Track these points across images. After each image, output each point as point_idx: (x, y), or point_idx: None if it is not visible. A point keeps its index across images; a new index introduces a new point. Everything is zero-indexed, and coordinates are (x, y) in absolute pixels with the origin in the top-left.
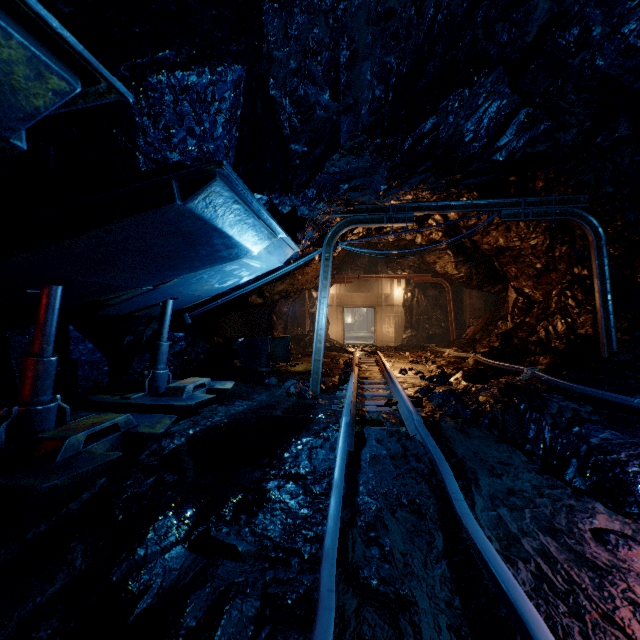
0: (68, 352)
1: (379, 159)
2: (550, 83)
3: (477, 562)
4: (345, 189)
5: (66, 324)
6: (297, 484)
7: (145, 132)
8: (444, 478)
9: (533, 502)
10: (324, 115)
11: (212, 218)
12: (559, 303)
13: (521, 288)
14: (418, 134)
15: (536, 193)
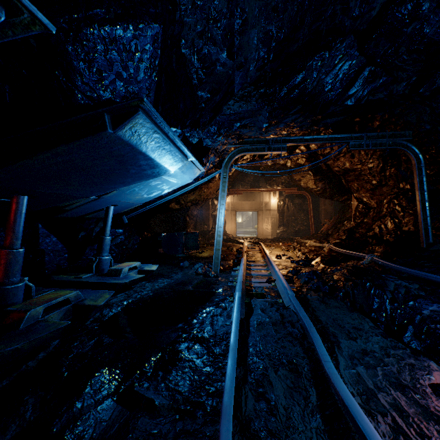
0: (38, 244)
1: (262, 104)
2: (389, 47)
3: (345, 415)
4: (237, 126)
5: (36, 224)
6: (202, 346)
7: (82, 74)
8: (314, 342)
9: (383, 361)
10: (222, 70)
11: (137, 144)
12: (389, 208)
13: (361, 198)
14: (291, 85)
15: (374, 130)
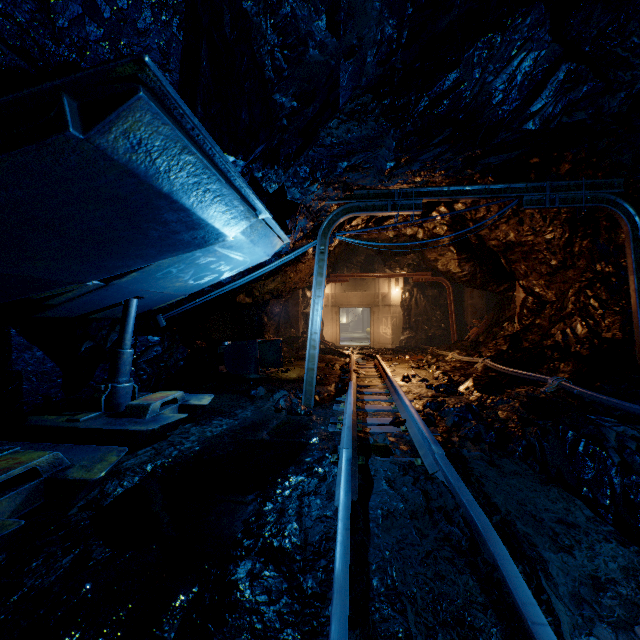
0: (9, 362)
1: (387, 125)
2: (608, 22)
3: None
4: (344, 168)
5: (7, 328)
6: (279, 571)
7: None
8: (501, 568)
9: None
10: (319, 58)
11: (149, 174)
12: (578, 303)
13: (531, 287)
14: (436, 92)
15: (559, 178)
